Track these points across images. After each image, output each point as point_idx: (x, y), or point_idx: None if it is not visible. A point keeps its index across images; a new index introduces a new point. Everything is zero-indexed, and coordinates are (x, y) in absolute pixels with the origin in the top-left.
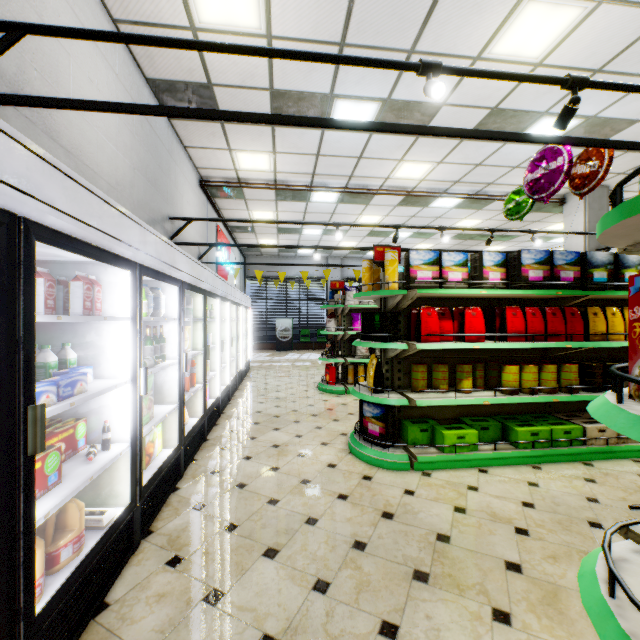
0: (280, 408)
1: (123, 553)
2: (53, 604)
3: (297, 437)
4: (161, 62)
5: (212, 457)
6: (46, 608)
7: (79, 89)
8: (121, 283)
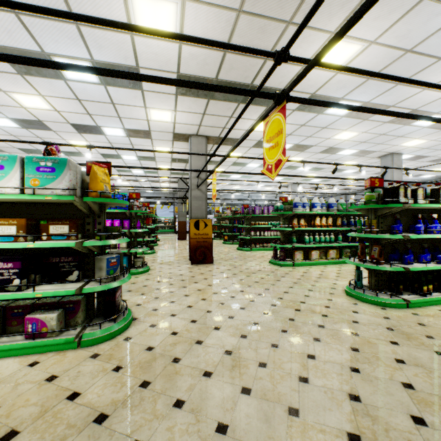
0: None
1: None
2: None
3: None
4: None
5: None
6: None
7: None
8: None
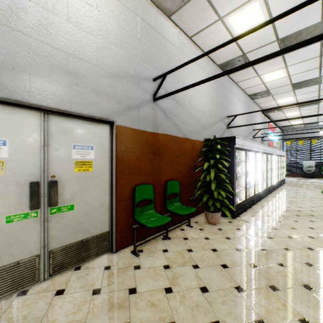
0: (297, 194)
1: (252, 203)
2: (247, 199)
3: (301, 200)
4: (253, 91)
5: (269, 199)
6: (247, 199)
7: (237, 112)
8: (251, 154)
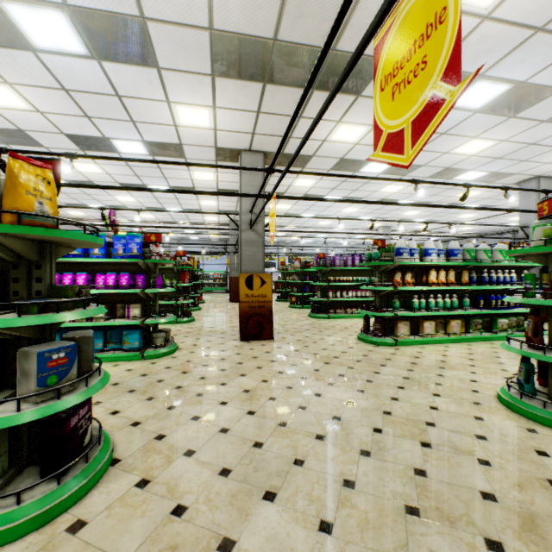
0: None
1: None
2: None
3: None
4: None
5: None
6: None
7: None
8: None
